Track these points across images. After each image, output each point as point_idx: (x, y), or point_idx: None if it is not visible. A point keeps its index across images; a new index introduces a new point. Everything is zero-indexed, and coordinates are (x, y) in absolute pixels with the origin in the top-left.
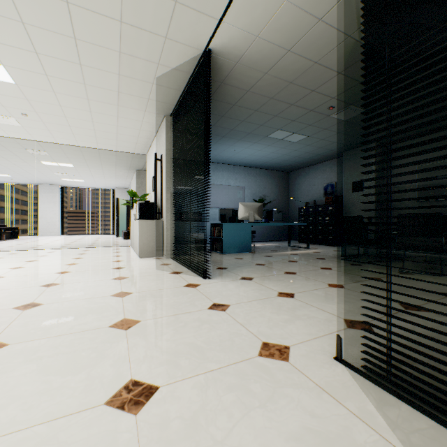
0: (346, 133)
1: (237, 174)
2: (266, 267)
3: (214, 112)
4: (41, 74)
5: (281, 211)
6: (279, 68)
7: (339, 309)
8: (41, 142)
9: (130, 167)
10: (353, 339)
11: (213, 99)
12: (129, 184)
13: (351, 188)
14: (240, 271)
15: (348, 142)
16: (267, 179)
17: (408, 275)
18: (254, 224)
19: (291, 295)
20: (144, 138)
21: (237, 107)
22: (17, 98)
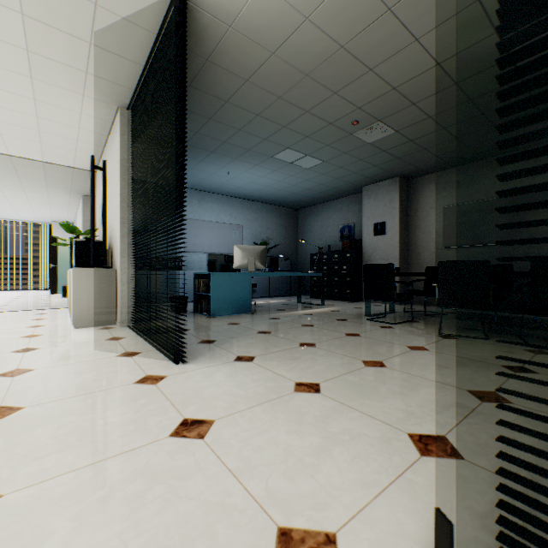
0: (369, 161)
1: (232, 209)
2: (273, 337)
3: (196, 110)
4: None
5: (288, 258)
6: (292, 48)
7: (394, 411)
8: None
9: (73, 191)
10: (441, 488)
11: (194, 87)
12: (75, 217)
13: (372, 230)
14: (235, 345)
15: (370, 173)
16: (272, 216)
17: (452, 340)
18: (255, 275)
19: (316, 388)
20: (88, 143)
21: (231, 107)
22: None
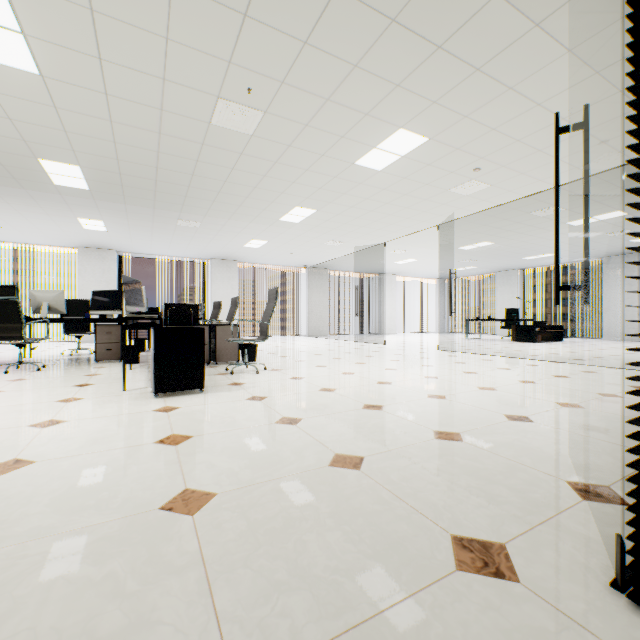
0: None
1: None
2: None
3: None
4: (429, 106)
5: None
6: None
7: None
8: (534, 196)
9: None
10: None
11: None
12: None
13: None
14: None
15: None
16: None
17: None
18: None
19: None
20: None
21: None
22: (449, 154)
